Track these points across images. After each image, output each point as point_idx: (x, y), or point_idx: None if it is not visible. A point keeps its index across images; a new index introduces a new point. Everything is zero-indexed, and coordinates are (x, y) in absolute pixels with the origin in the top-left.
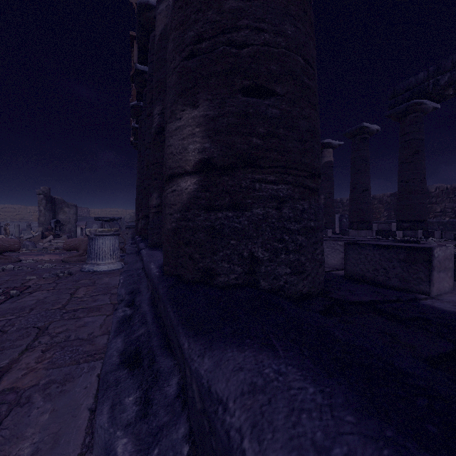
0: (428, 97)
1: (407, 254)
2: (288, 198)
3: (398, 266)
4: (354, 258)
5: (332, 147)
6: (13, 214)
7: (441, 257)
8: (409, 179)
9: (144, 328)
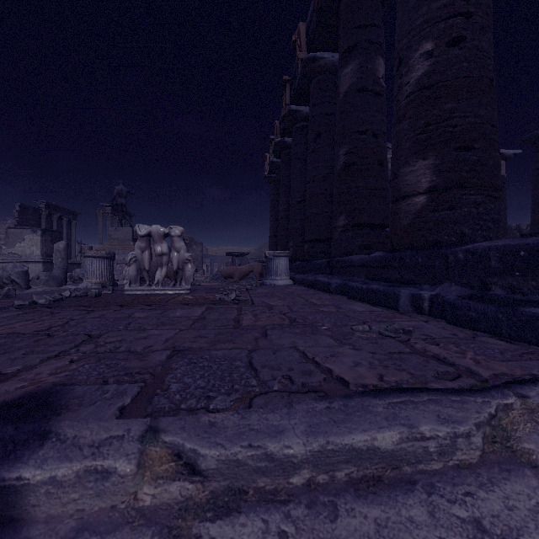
0: None
1: None
2: (482, 202)
3: None
4: None
5: (504, 158)
6: None
7: None
8: None
9: (382, 283)
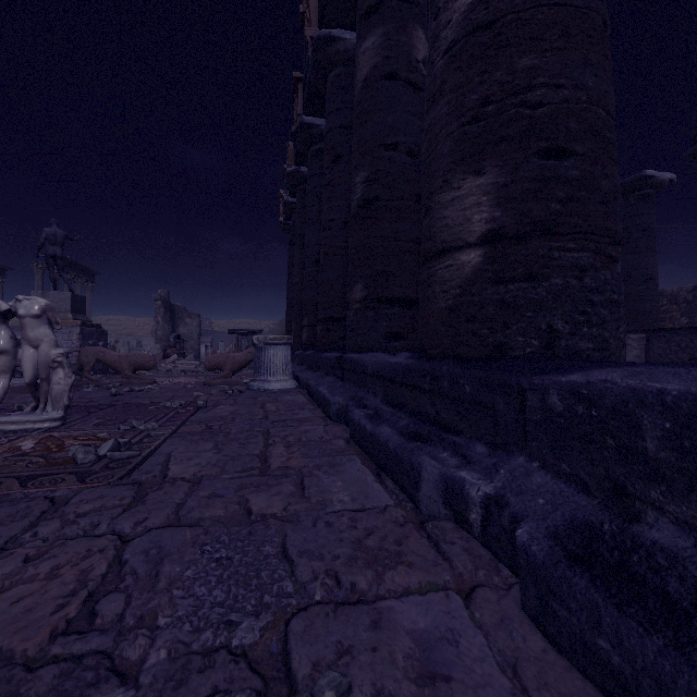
0: None
1: None
2: (589, 267)
3: None
4: (660, 348)
5: None
6: (119, 329)
7: None
8: None
9: (402, 420)
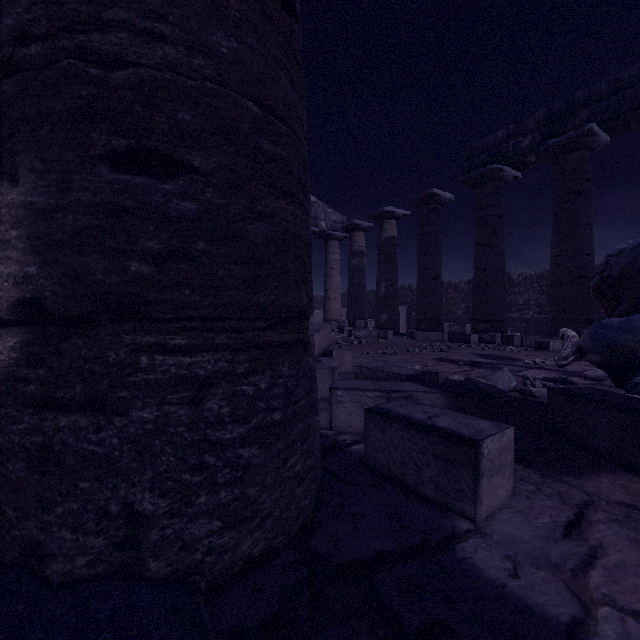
0: (508, 162)
1: (446, 446)
2: (218, 378)
3: (434, 465)
4: (376, 438)
5: (395, 217)
6: None
7: (494, 452)
8: (486, 266)
9: None
